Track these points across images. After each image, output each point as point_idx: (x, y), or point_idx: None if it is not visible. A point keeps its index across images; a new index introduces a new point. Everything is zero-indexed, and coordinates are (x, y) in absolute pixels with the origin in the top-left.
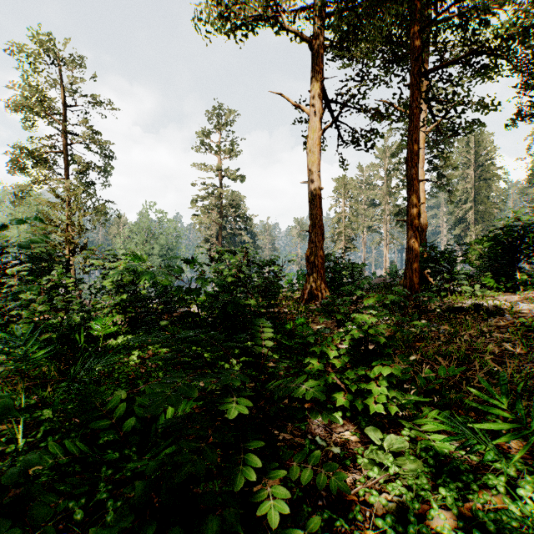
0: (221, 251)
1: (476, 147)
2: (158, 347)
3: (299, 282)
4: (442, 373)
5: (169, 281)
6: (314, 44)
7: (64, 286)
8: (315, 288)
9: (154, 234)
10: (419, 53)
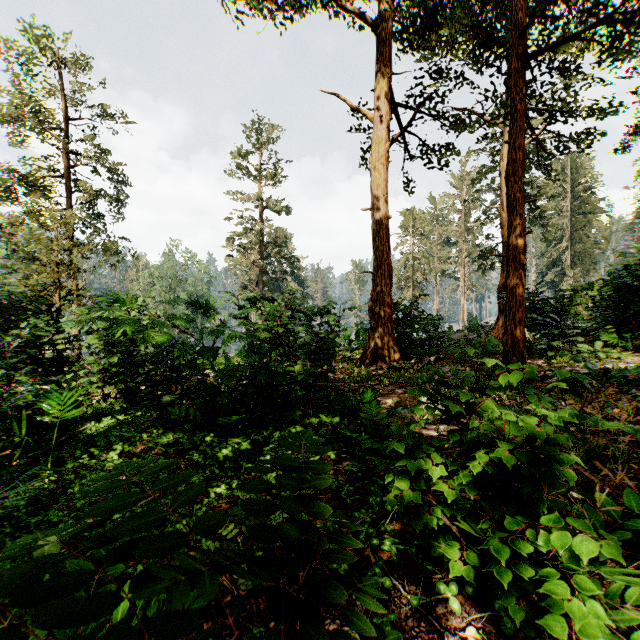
0: (255, 296)
1: (573, 173)
2: (155, 436)
3: (358, 338)
4: (633, 504)
5: (169, 338)
6: (380, 29)
7: (51, 344)
8: (381, 346)
9: (181, 280)
10: (527, 25)
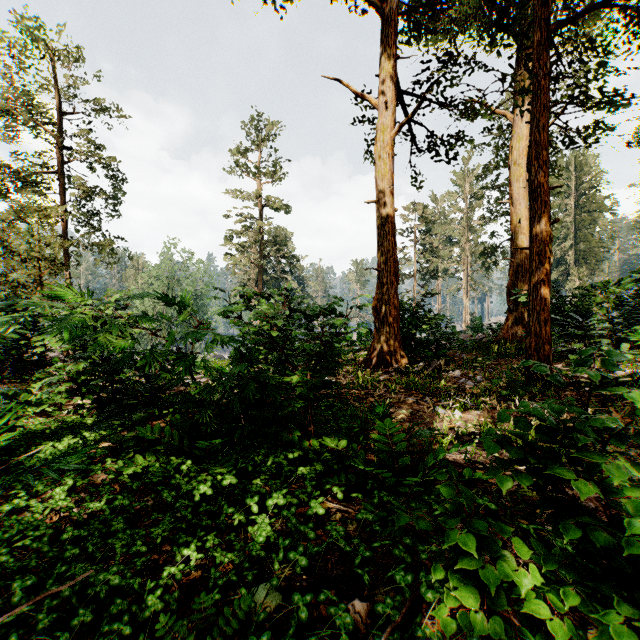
0: (249, 294)
1: (578, 171)
2: (121, 463)
3: (360, 339)
4: None
5: (131, 343)
6: (386, 8)
7: (31, 346)
8: (387, 348)
9: (179, 279)
10: None
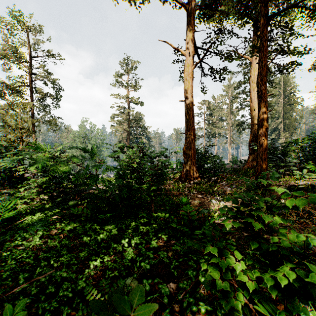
0: (123, 145)
1: (284, 85)
2: (63, 225)
3: (177, 167)
4: None
5: (69, 169)
6: (189, 7)
7: (17, 171)
8: (190, 172)
9: (88, 138)
10: None
